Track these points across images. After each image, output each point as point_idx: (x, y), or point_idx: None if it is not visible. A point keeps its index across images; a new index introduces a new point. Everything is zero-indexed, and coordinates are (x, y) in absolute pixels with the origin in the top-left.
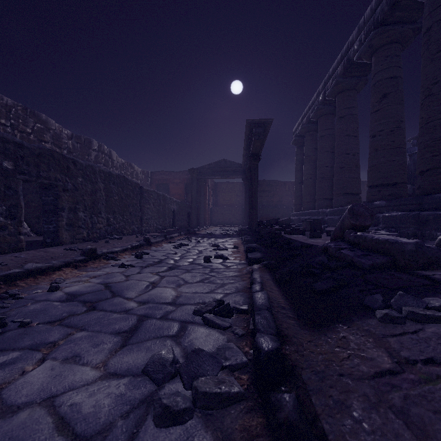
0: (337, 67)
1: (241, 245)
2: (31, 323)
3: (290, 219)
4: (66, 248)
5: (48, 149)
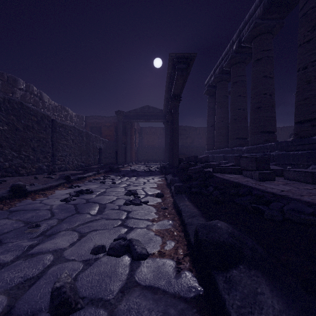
0: (255, 11)
1: (166, 189)
2: None
3: (208, 156)
4: None
5: None
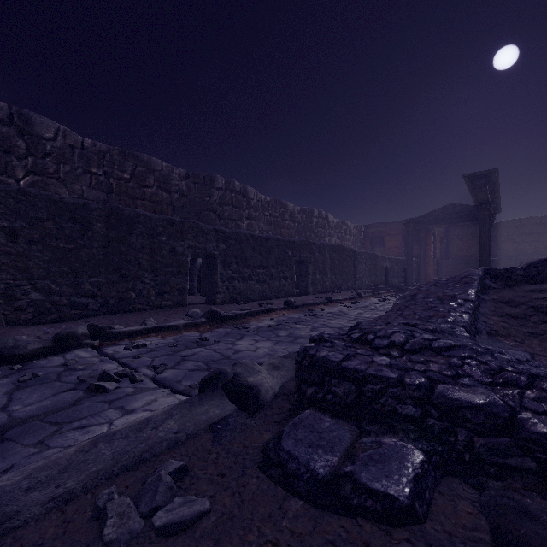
0: None
1: None
2: (323, 316)
3: None
4: (313, 296)
5: (303, 240)
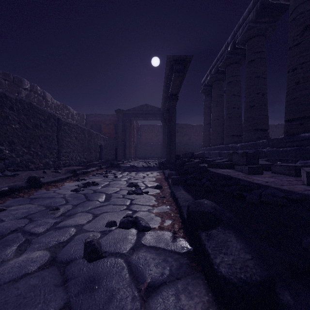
0: (248, 14)
1: (164, 182)
2: None
3: (204, 153)
4: None
5: None
